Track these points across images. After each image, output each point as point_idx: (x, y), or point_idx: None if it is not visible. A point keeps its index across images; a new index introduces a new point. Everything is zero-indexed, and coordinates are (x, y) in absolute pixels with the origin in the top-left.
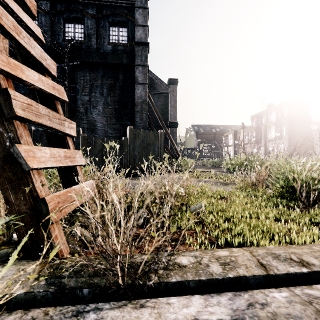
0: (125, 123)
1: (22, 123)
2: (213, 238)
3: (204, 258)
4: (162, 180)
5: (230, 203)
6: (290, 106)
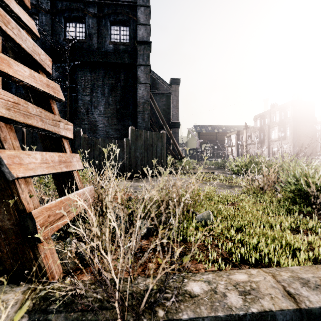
0: (126, 124)
1: (8, 125)
2: (225, 253)
3: (220, 284)
4: (166, 184)
5: (239, 209)
6: (294, 106)
